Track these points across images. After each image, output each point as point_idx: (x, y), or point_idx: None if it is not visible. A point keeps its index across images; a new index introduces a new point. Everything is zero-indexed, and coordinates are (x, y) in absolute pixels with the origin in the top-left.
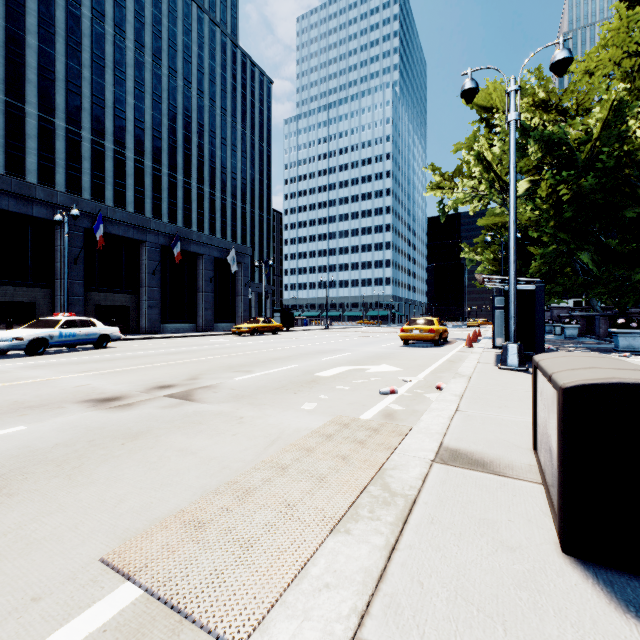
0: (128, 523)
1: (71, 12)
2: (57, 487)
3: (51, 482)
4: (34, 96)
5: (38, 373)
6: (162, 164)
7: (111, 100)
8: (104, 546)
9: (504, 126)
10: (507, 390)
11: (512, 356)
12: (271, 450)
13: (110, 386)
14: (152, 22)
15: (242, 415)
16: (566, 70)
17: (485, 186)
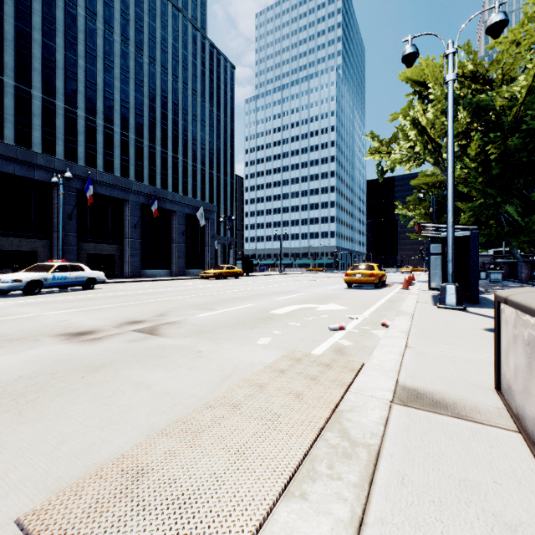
0: (63, 469)
1: (69, 12)
2: (4, 423)
3: (0, 418)
4: (38, 82)
5: (28, 310)
6: (143, 137)
7: (101, 84)
8: (28, 500)
9: (437, 94)
10: (451, 327)
11: (450, 296)
12: (225, 385)
13: (87, 321)
14: (135, 19)
15: (200, 349)
16: (502, 32)
17: (420, 148)
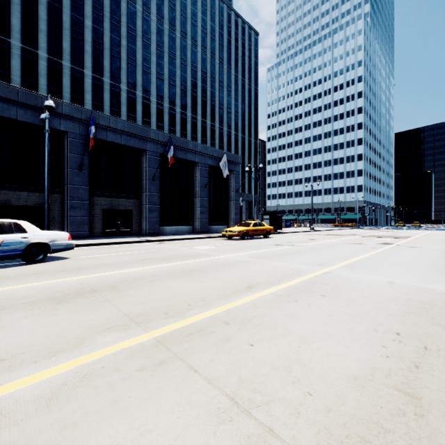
0: None
1: None
2: None
3: None
4: (89, 62)
5: None
6: (176, 105)
7: (140, 60)
8: None
9: None
10: None
11: None
12: None
13: None
14: None
15: None
16: None
17: None
